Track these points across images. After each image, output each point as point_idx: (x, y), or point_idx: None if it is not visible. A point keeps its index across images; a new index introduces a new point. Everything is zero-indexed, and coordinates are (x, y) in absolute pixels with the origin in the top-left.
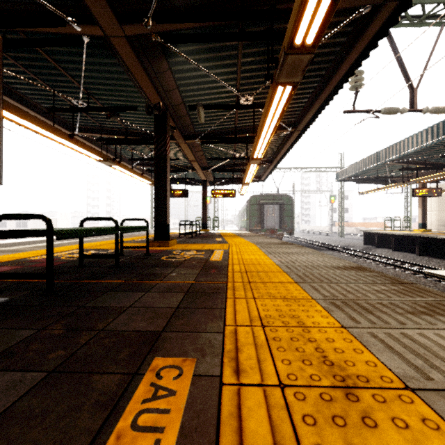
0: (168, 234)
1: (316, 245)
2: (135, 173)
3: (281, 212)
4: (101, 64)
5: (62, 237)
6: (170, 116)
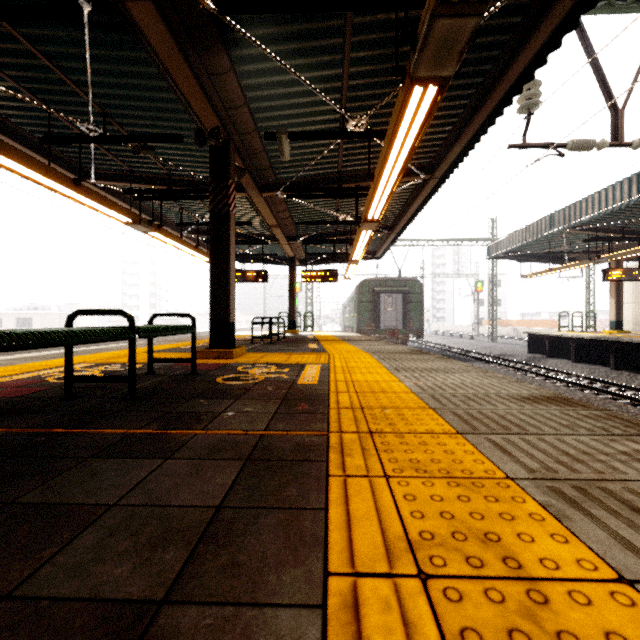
0: (232, 338)
1: (458, 353)
2: (185, 244)
3: (406, 304)
4: (120, 60)
5: None
6: (236, 151)
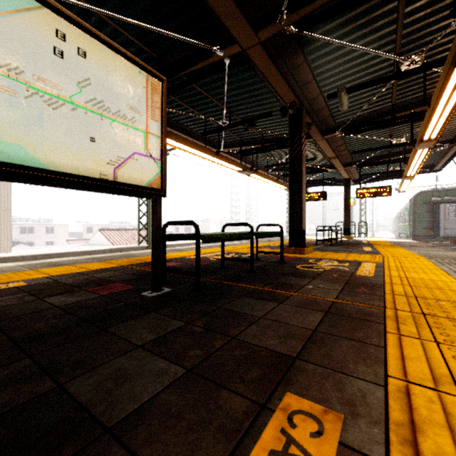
0: (304, 241)
1: None
2: (270, 179)
3: None
4: (239, 80)
5: (207, 241)
6: (306, 112)
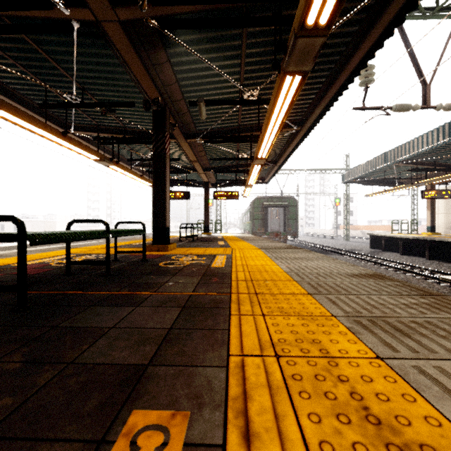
0: (167, 238)
1: (321, 248)
2: (134, 174)
3: (286, 215)
4: (94, 55)
5: (38, 242)
6: (170, 112)
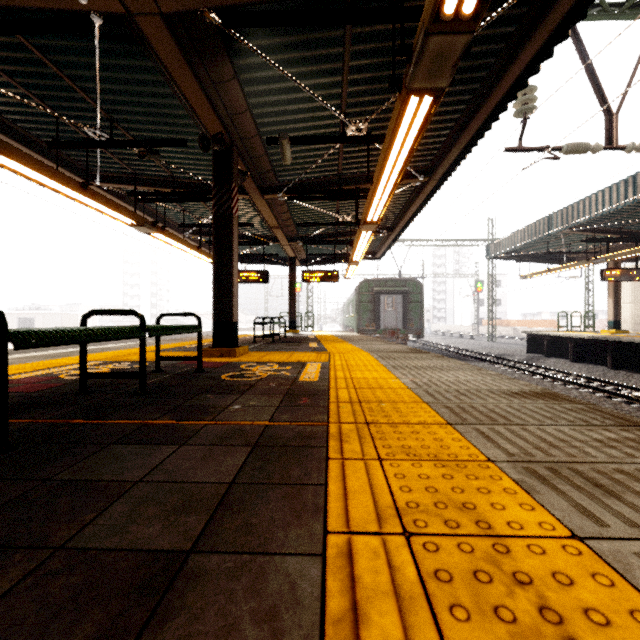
0: (235, 338)
1: (457, 353)
2: (187, 245)
3: (406, 304)
4: (127, 69)
5: (28, 344)
6: (239, 155)
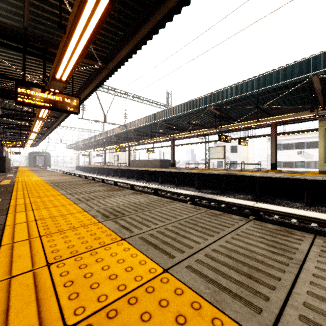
0: None
1: (59, 170)
2: None
3: (45, 159)
4: None
5: None
6: None
